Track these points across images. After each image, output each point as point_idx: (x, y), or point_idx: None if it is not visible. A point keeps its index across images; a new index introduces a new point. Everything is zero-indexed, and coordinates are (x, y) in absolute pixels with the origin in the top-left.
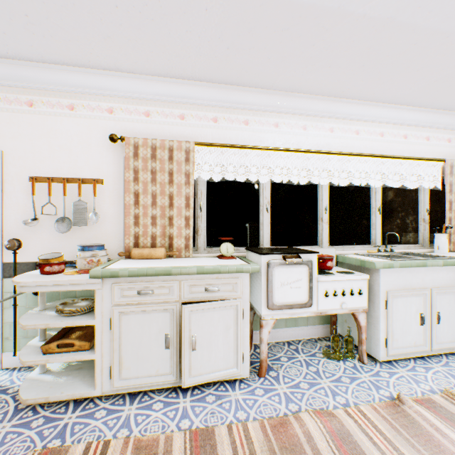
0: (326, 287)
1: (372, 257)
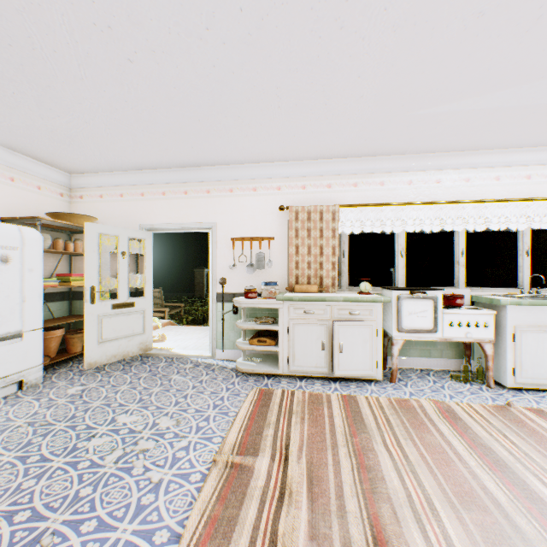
0: (451, 319)
1: (506, 297)
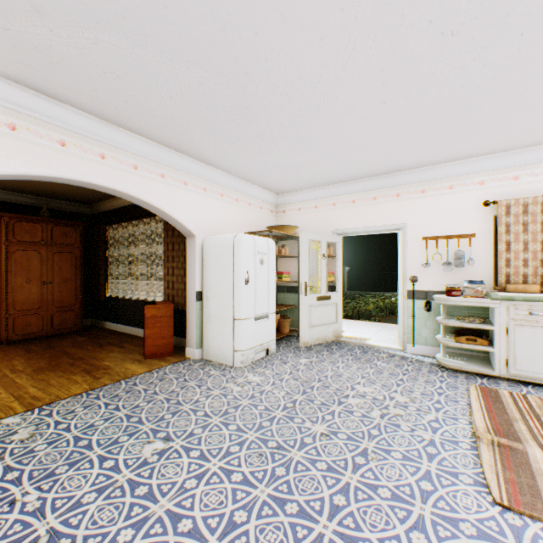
0: None
1: None
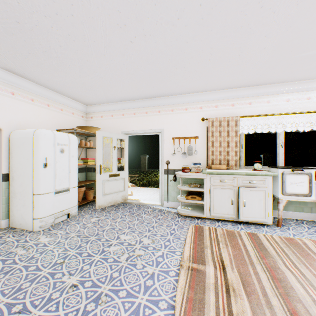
0: None
1: None
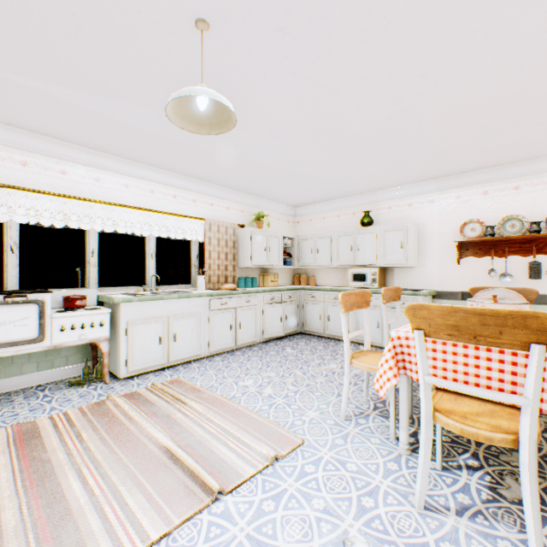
0: (64, 322)
1: (128, 295)
